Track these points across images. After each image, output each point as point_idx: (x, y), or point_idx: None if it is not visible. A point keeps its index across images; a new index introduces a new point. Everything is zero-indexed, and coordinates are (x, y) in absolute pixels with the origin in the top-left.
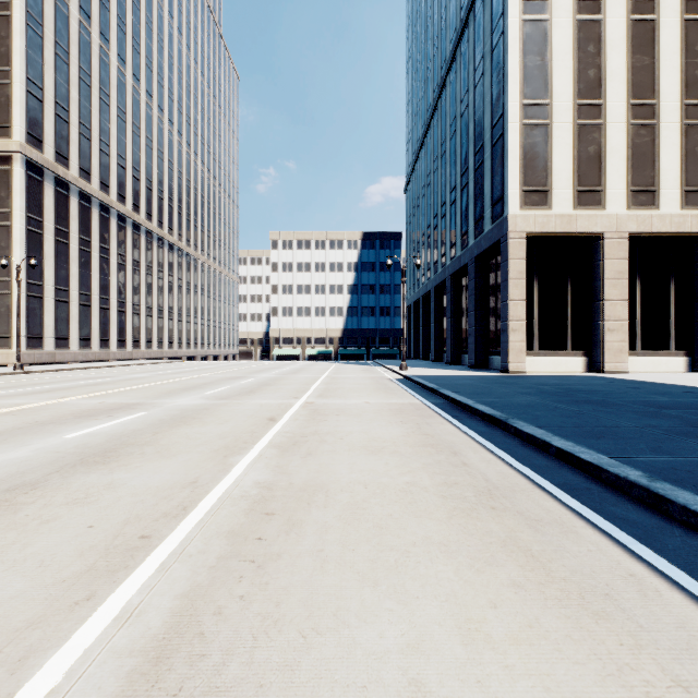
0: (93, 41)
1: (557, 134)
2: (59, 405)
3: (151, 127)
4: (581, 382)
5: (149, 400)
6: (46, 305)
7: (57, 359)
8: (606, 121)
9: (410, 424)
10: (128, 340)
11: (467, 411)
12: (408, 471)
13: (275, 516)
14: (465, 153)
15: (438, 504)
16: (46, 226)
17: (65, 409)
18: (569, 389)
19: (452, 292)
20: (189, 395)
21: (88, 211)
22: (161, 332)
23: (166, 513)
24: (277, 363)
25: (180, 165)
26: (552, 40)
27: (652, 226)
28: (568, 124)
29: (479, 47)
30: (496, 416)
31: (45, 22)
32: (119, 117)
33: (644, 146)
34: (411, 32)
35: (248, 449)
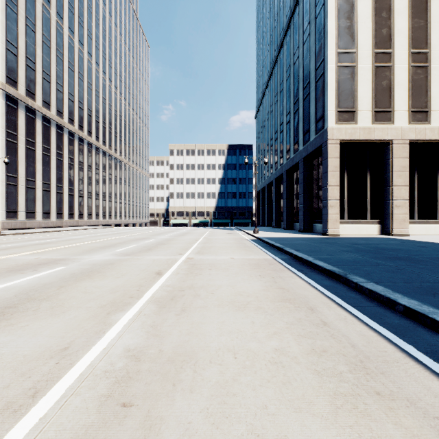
0: (52, 18)
1: (361, 73)
2: (3, 260)
3: (91, 75)
4: (382, 242)
5: (73, 256)
6: (19, 190)
7: (27, 226)
8: (394, 64)
9: (267, 278)
10: (75, 214)
11: (308, 266)
12: (274, 333)
13: (132, 409)
14: (296, 88)
15: (315, 386)
16: (19, 138)
17: (5, 264)
18: (377, 248)
19: (287, 182)
20: (104, 252)
21: (49, 128)
22: (98, 208)
23: (9, 402)
24: (172, 228)
25: (110, 100)
26: (357, 9)
27: (426, 135)
28: (368, 66)
29: (306, 16)
30: (336, 271)
31: (19, 3)
32: (69, 68)
33: (420, 81)
34: (260, 13)
35: (131, 305)
